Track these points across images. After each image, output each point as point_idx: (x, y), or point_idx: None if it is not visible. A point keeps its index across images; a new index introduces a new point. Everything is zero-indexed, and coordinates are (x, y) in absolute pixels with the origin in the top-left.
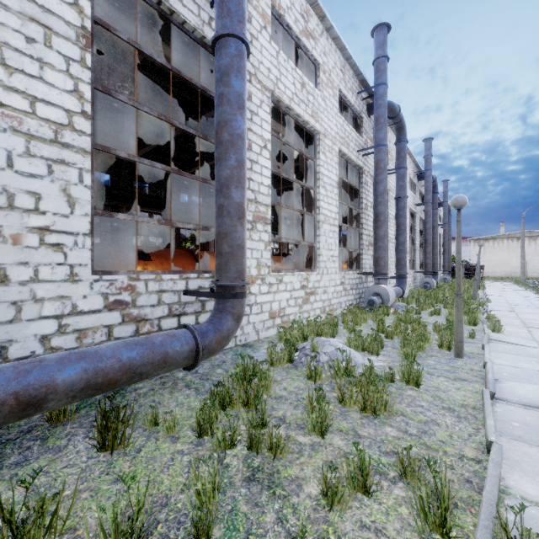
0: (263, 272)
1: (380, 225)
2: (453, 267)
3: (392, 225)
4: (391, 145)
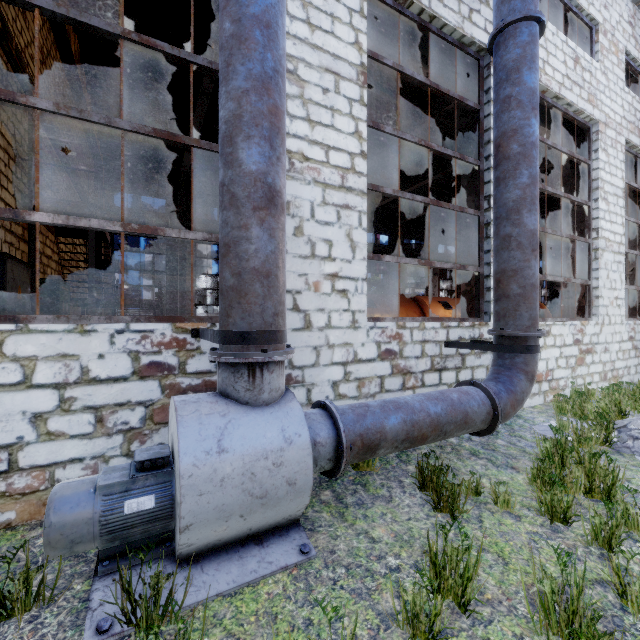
0: None
1: None
2: None
3: None
4: None
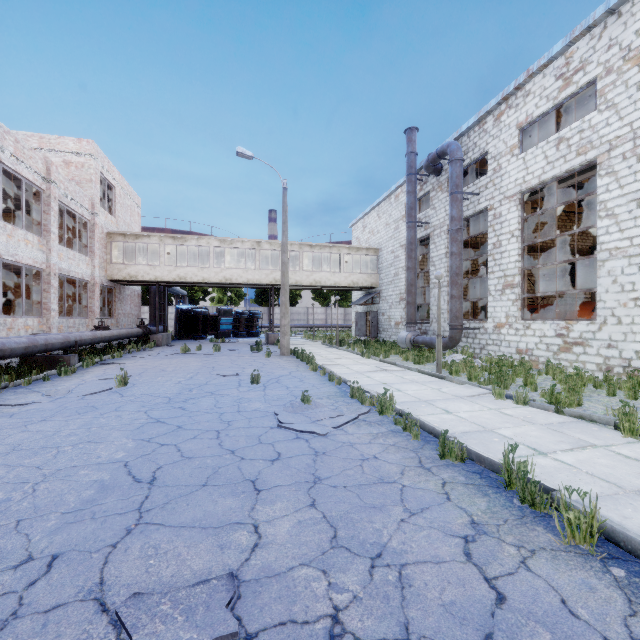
0: (510, 320)
1: None
2: None
3: None
4: None
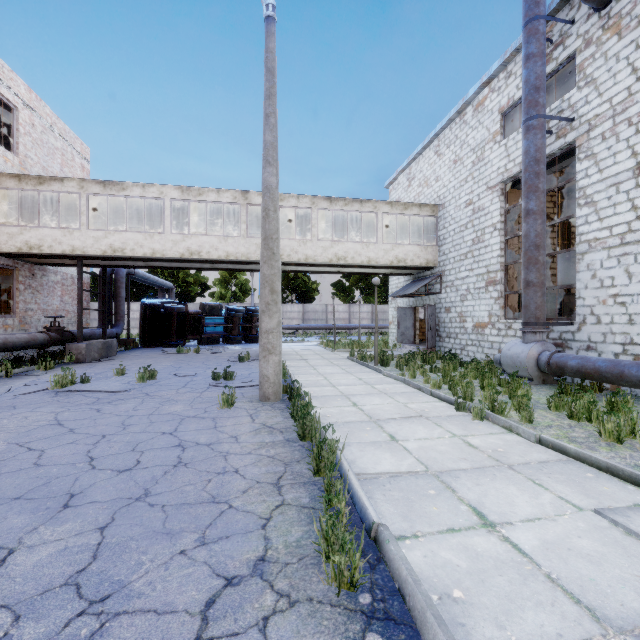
0: None
1: None
2: None
3: None
4: None
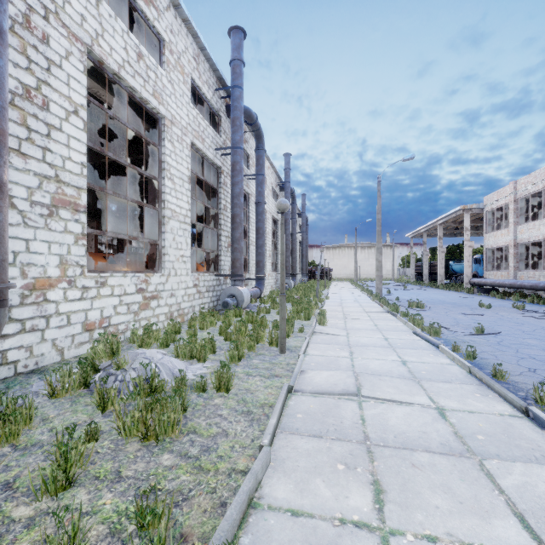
0: (71, 273)
1: (236, 227)
2: (311, 270)
3: (254, 229)
4: (253, 152)
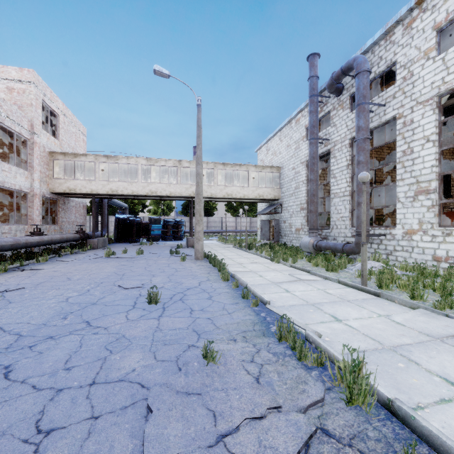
0: (425, 227)
1: None
2: None
3: None
4: None
